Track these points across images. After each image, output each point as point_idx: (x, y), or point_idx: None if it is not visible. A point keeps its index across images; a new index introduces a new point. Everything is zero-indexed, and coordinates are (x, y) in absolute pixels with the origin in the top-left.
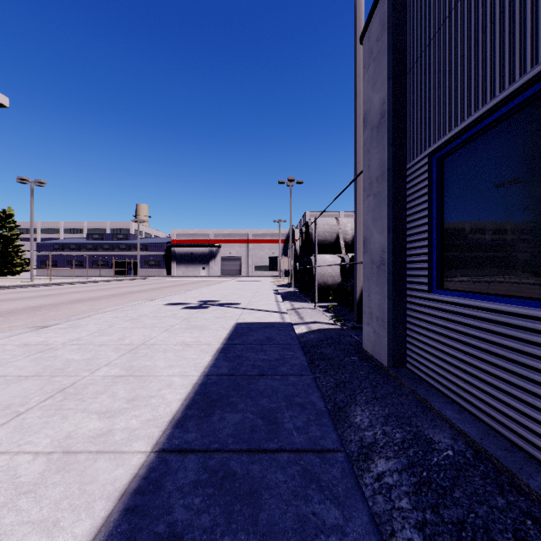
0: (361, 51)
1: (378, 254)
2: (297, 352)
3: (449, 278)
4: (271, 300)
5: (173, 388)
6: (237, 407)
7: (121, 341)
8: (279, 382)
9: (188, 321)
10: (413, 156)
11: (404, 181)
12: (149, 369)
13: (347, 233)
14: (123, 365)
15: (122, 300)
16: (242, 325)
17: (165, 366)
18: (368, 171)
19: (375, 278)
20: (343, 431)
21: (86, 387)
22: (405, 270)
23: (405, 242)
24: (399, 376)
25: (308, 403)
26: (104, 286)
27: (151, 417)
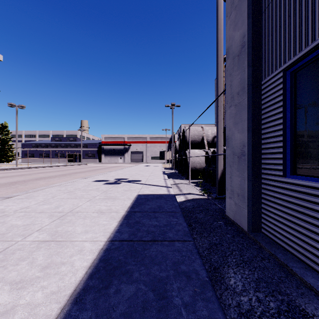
0: (221, 13)
1: (239, 148)
2: (179, 219)
3: (302, 166)
4: (161, 178)
5: (83, 254)
6: (132, 276)
7: (56, 209)
8: (167, 248)
9: (105, 193)
10: (268, 73)
11: (260, 93)
12: (68, 235)
13: (208, 136)
14: (51, 230)
15: (68, 178)
16: (141, 196)
17: (81, 231)
18: (230, 88)
19: (236, 165)
20: (221, 294)
21: (14, 253)
22: (261, 159)
23: (261, 138)
24: (258, 240)
25: (192, 272)
26: (60, 168)
27: (56, 288)
